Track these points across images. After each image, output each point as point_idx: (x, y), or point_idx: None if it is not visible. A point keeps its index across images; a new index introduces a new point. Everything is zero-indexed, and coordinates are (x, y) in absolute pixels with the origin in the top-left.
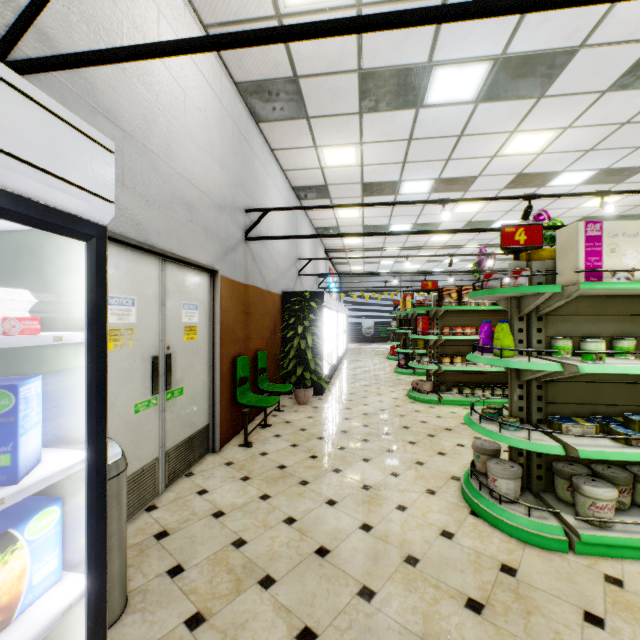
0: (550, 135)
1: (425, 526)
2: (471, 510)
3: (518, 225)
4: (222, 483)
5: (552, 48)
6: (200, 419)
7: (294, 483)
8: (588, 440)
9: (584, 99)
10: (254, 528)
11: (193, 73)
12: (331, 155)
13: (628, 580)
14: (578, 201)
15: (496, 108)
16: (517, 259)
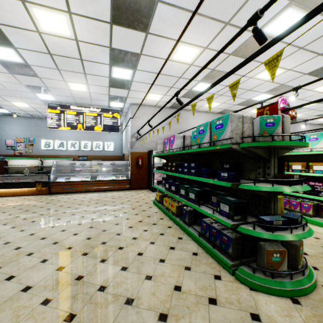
0: None
1: None
2: None
3: None
4: None
5: None
6: None
7: None
8: None
9: None
10: None
11: None
12: None
13: None
14: None
15: None
16: None
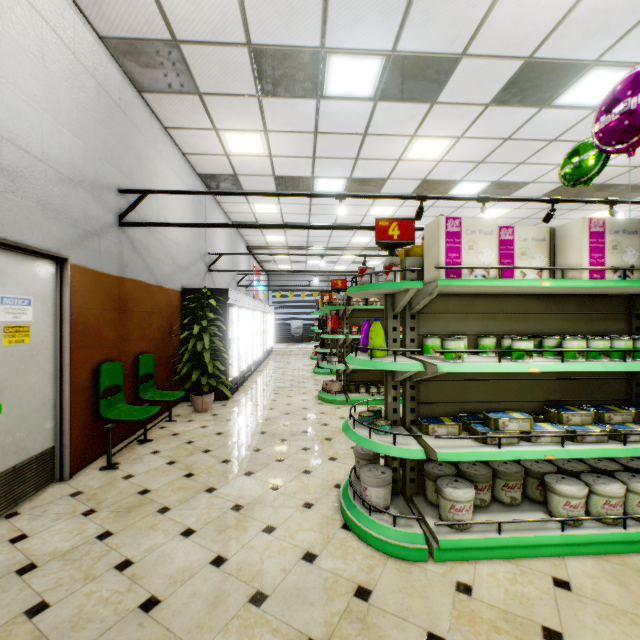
0: (446, 143)
1: (288, 550)
2: (344, 523)
3: (392, 219)
4: (53, 522)
5: (438, 52)
6: (37, 442)
7: (151, 512)
8: (451, 441)
9: (471, 110)
10: (69, 583)
11: (18, 5)
12: (235, 141)
13: (477, 585)
14: (477, 211)
15: (395, 109)
16: (392, 255)
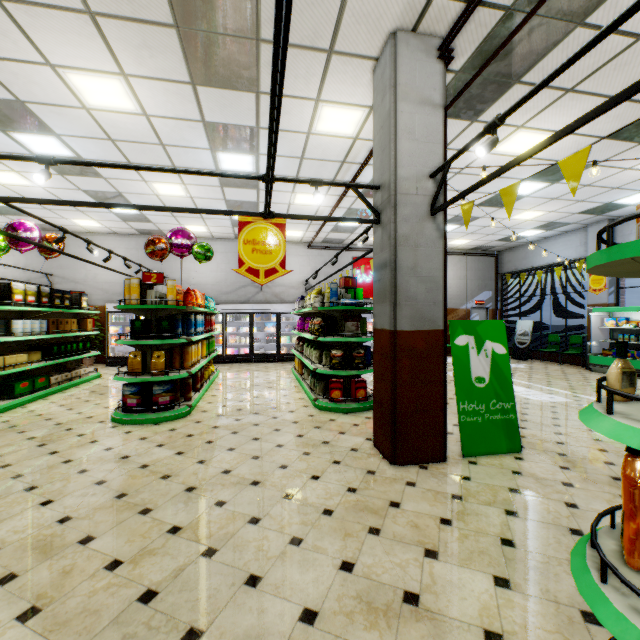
0: None
1: None
2: None
3: None
4: None
5: None
6: None
7: None
8: None
9: None
10: None
11: None
12: (88, 224)
13: None
14: (113, 118)
15: None
16: None
